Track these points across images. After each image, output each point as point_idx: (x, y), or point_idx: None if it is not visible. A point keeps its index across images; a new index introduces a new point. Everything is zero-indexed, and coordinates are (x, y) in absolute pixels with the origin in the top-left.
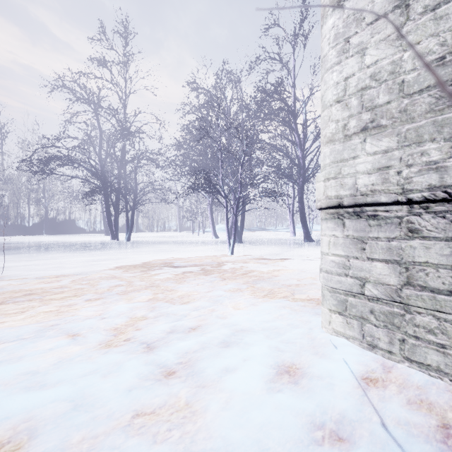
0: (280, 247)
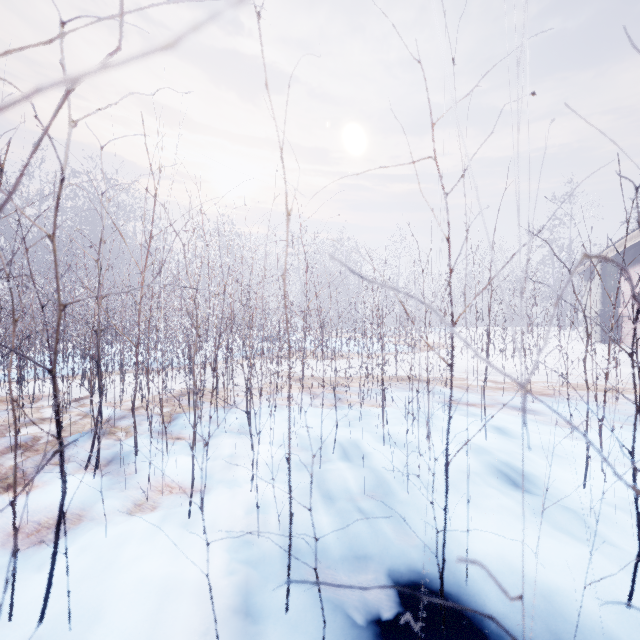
0: None
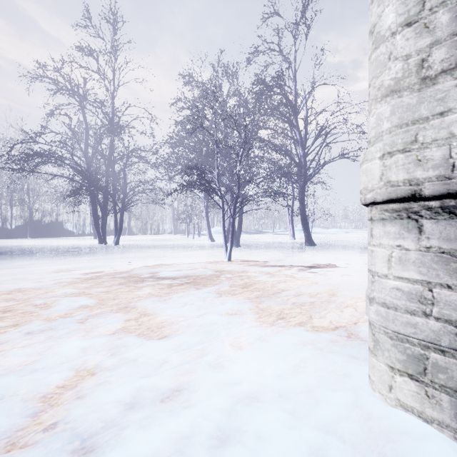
0: (280, 252)
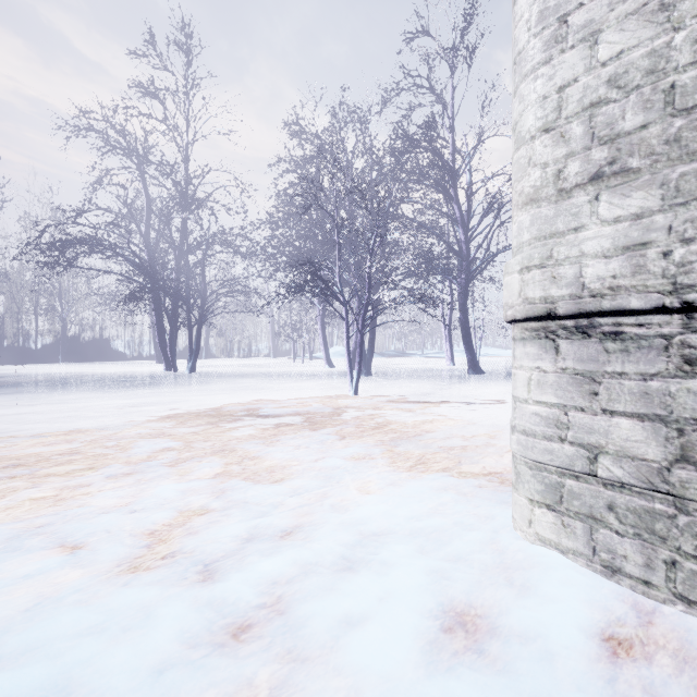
0: (430, 382)
